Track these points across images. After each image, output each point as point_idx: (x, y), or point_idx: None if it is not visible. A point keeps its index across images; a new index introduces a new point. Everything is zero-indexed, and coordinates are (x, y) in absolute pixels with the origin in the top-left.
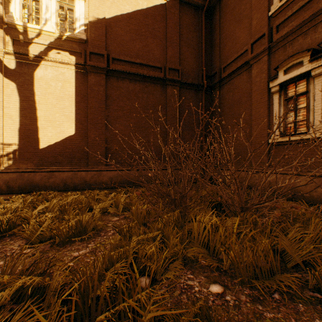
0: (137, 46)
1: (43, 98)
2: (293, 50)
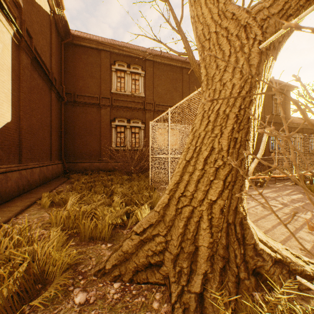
0: (41, 41)
1: None
2: (120, 114)
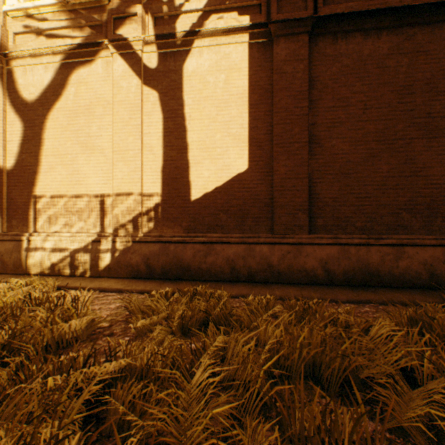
0: None
1: (195, 110)
2: None
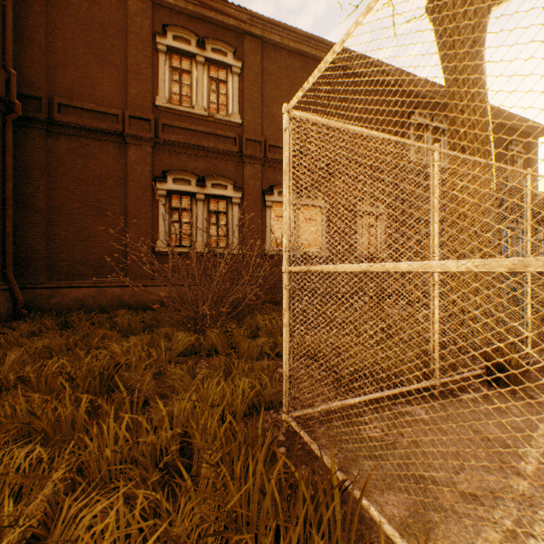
0: None
1: None
2: (180, 163)
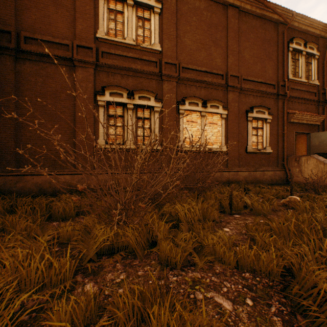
0: None
1: None
2: (115, 81)
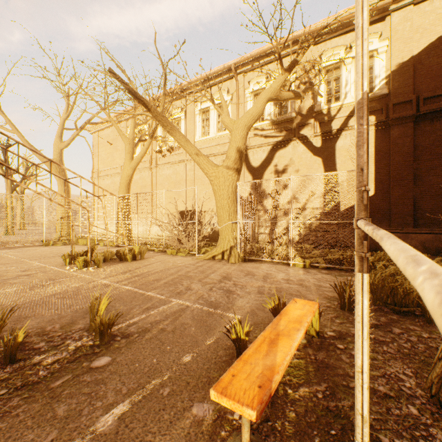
0: None
1: (342, 165)
2: None
